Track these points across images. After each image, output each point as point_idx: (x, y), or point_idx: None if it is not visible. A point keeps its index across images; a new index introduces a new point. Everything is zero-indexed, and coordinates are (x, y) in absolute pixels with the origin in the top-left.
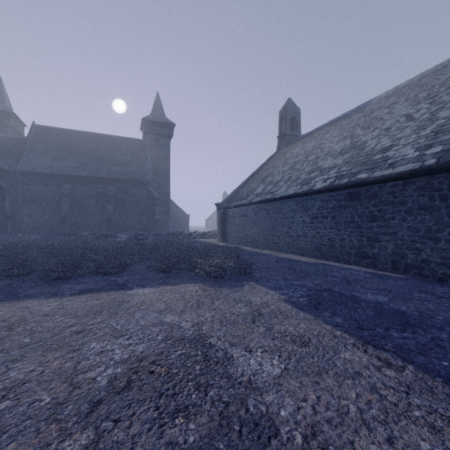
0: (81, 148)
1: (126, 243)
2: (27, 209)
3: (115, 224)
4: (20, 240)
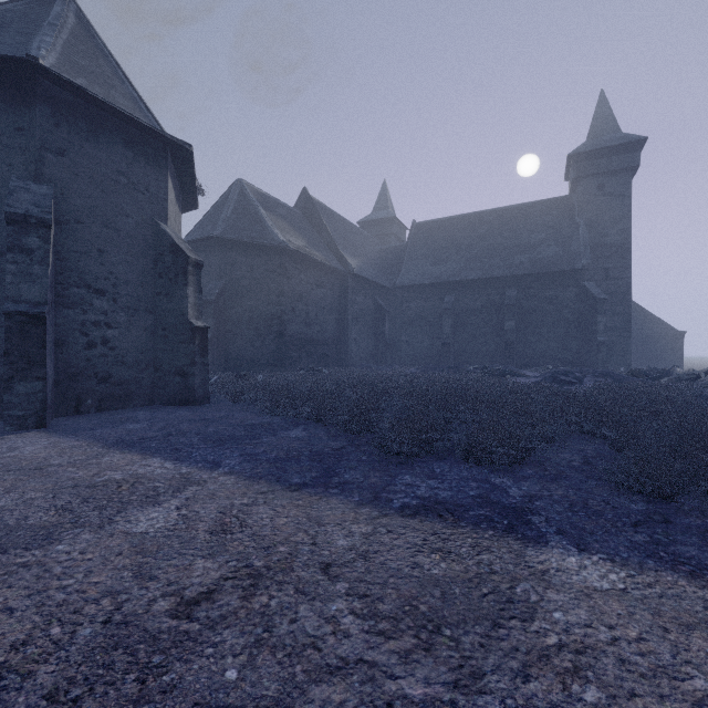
0: (468, 238)
1: (534, 390)
2: (405, 333)
3: (518, 353)
4: (393, 374)
